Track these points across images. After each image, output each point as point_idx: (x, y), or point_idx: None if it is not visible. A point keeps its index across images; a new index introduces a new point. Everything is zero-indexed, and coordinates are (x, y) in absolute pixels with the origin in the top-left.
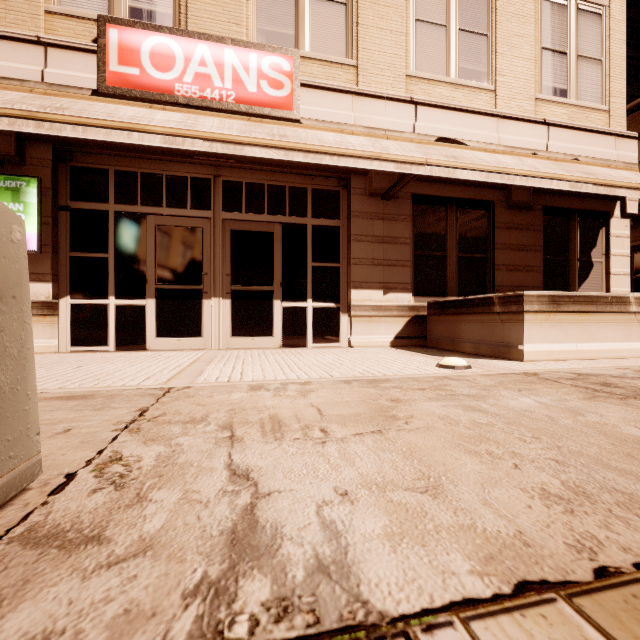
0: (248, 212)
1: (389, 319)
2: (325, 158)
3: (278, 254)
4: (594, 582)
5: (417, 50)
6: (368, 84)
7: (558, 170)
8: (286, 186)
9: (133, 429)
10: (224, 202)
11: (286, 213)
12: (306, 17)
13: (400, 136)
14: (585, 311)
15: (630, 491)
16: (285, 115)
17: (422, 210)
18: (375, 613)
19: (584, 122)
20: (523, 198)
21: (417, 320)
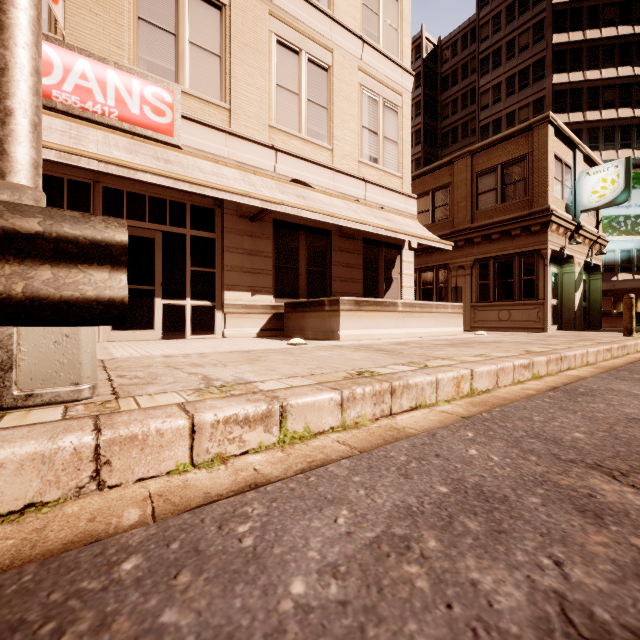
0: (129, 218)
1: (256, 315)
2: (207, 190)
3: (159, 258)
4: (309, 375)
5: (277, 108)
6: (239, 126)
7: (370, 215)
8: (167, 199)
9: (112, 370)
10: (104, 206)
11: (167, 223)
12: (186, 58)
13: (264, 173)
14: (375, 310)
15: (336, 366)
16: (167, 140)
17: (281, 232)
18: (253, 381)
19: (388, 183)
20: (350, 231)
21: (277, 316)
